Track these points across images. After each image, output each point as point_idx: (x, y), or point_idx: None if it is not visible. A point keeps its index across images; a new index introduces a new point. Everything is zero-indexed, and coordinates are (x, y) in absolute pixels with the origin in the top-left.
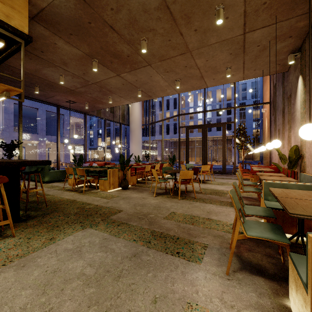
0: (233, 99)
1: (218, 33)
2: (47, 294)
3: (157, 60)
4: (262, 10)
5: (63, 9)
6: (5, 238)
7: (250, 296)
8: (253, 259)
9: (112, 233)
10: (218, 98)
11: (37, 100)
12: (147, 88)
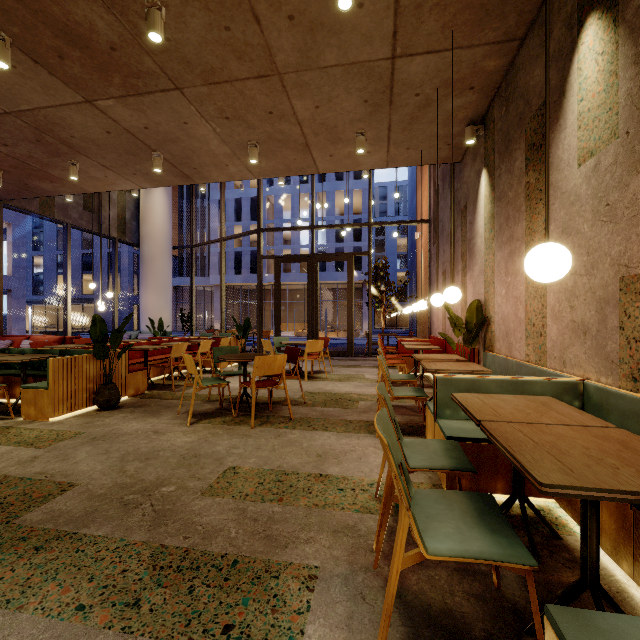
0: (365, 213)
1: (341, 42)
2: None
3: (199, 80)
4: (429, 10)
5: None
6: None
7: None
8: (432, 593)
9: None
10: (338, 207)
11: None
12: (178, 155)
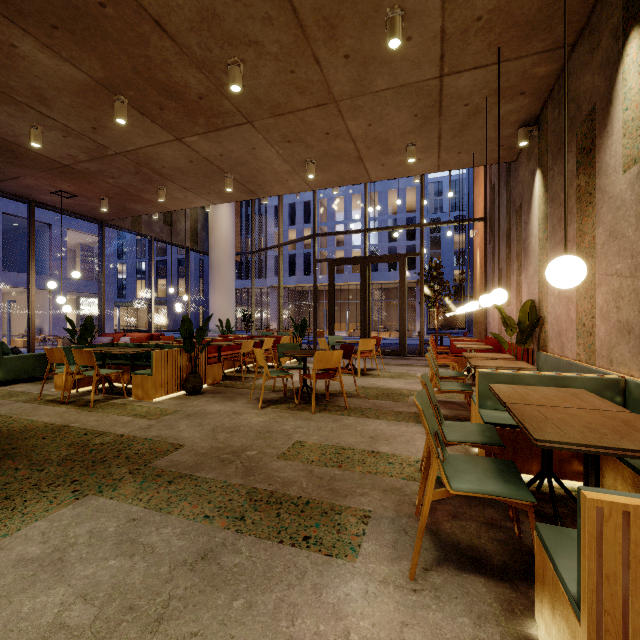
0: (418, 211)
1: (391, 70)
2: None
3: (267, 114)
4: (475, 33)
5: None
6: None
7: (459, 625)
8: (462, 535)
9: (154, 503)
10: (390, 206)
11: None
12: (246, 175)
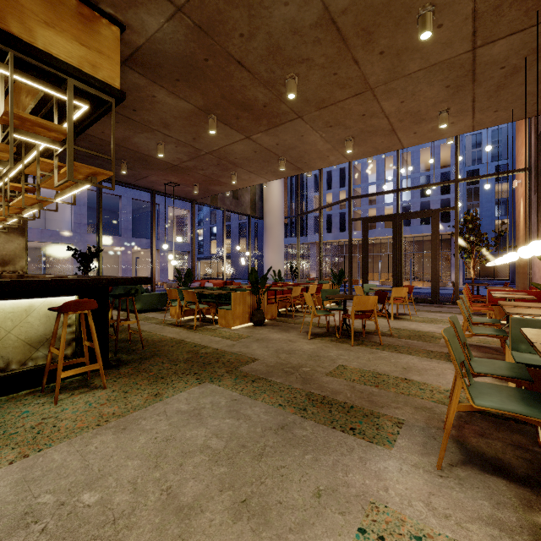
0: (453, 165)
1: (423, 54)
2: (161, 468)
3: (313, 109)
4: (509, 5)
5: (167, 43)
6: (94, 389)
7: (479, 504)
8: (487, 449)
9: (245, 392)
10: (423, 164)
11: (123, 183)
12: (295, 156)
